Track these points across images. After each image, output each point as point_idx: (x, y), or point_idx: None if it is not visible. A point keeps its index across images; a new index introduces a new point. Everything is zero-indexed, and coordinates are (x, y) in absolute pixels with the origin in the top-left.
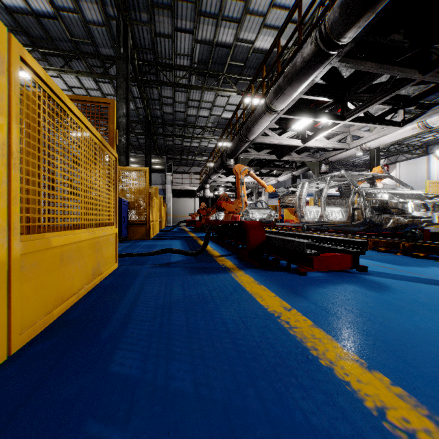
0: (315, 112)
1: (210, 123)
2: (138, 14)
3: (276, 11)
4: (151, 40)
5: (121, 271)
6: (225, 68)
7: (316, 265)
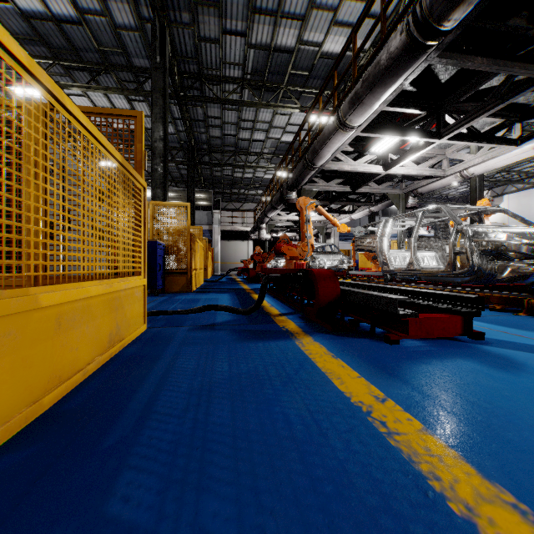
0: (403, 129)
1: (267, 148)
2: (178, 15)
3: (350, 3)
4: (195, 47)
5: (150, 335)
6: (285, 79)
7: (413, 330)
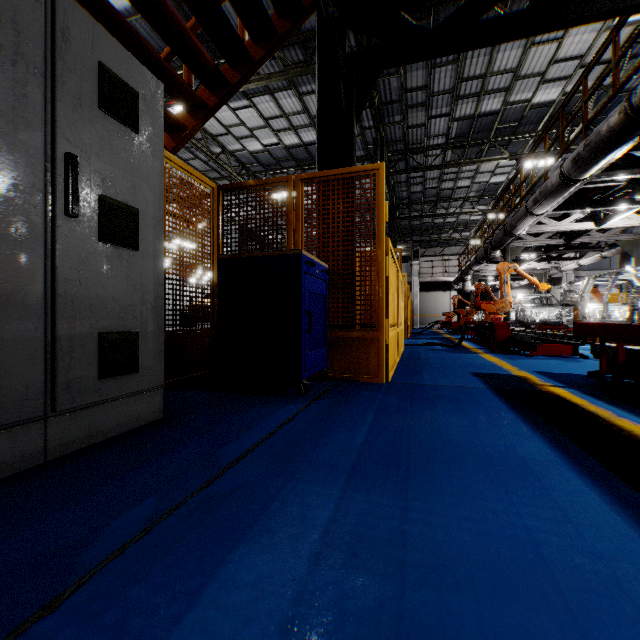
0: (596, 202)
1: (473, 192)
2: (391, 118)
3: (559, 64)
4: (403, 133)
5: (408, 350)
6: (491, 133)
7: (539, 350)
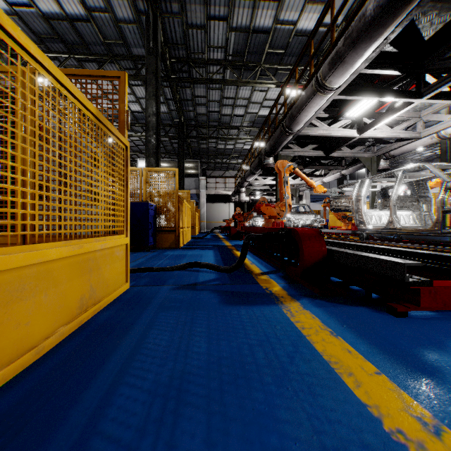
0: (381, 90)
1: (246, 122)
2: (168, 5)
3: None
4: (183, 34)
5: (130, 295)
6: (262, 58)
7: (425, 301)
